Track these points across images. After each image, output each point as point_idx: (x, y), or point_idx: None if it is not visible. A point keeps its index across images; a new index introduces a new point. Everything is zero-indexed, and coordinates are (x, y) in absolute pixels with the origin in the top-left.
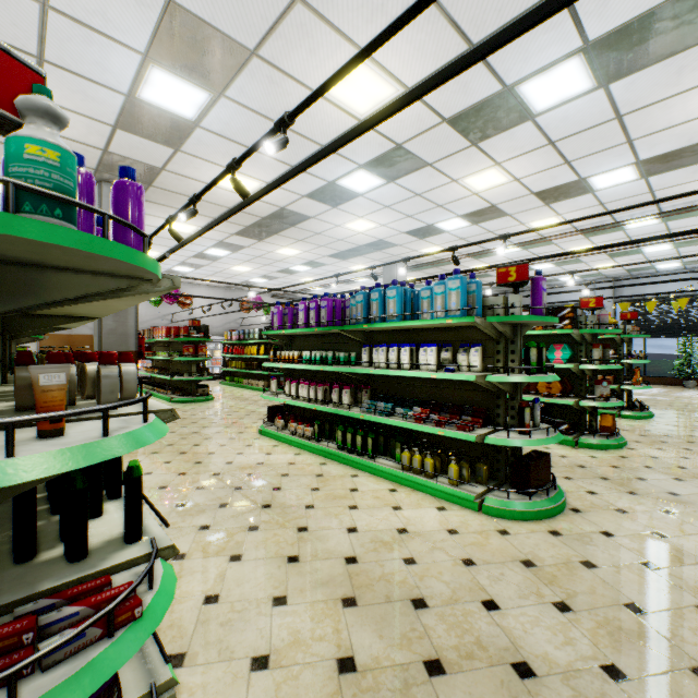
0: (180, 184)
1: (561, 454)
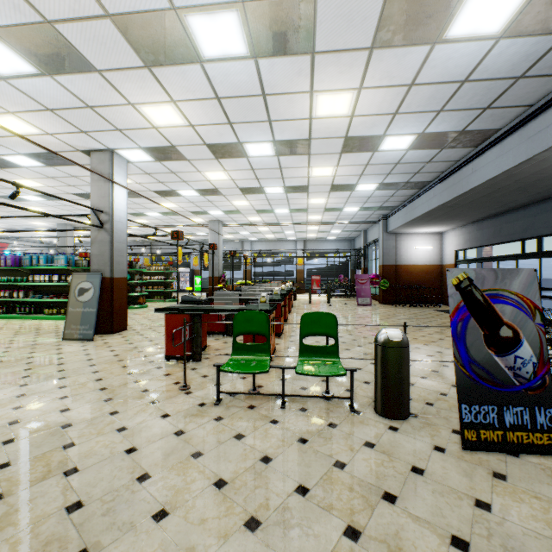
0: None
1: None
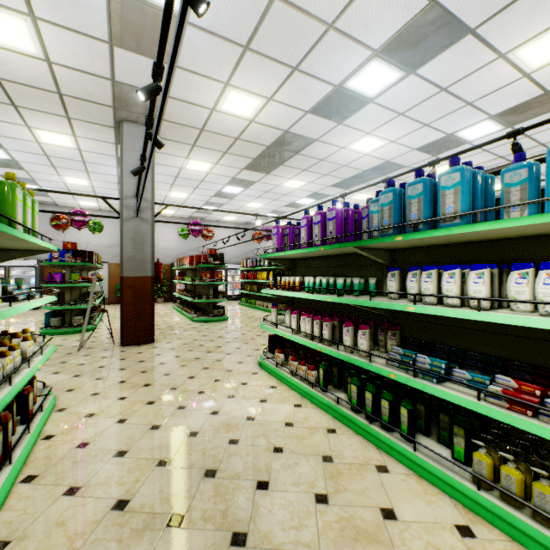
0: (187, 114)
1: None
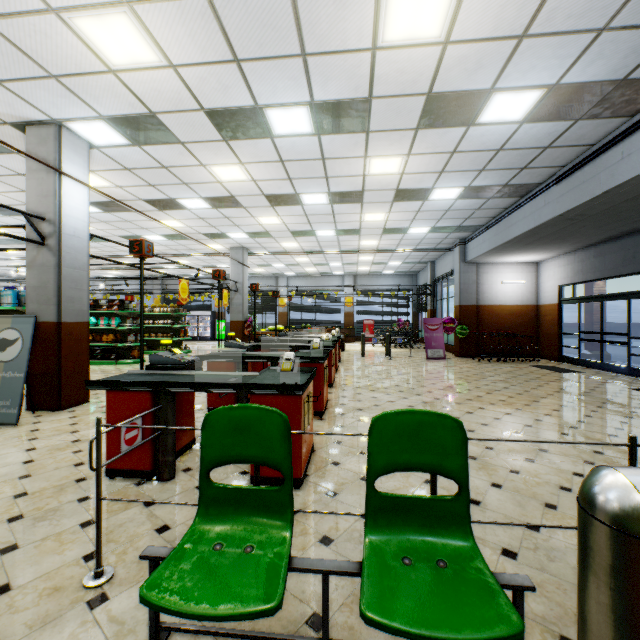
0: None
1: (102, 367)
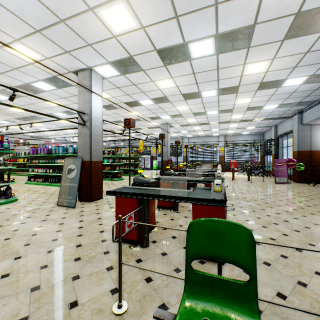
0: None
1: (105, 181)
